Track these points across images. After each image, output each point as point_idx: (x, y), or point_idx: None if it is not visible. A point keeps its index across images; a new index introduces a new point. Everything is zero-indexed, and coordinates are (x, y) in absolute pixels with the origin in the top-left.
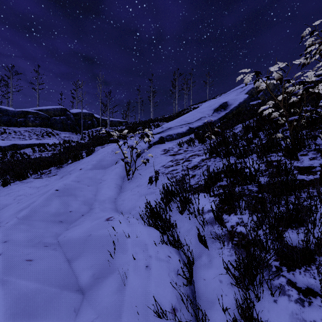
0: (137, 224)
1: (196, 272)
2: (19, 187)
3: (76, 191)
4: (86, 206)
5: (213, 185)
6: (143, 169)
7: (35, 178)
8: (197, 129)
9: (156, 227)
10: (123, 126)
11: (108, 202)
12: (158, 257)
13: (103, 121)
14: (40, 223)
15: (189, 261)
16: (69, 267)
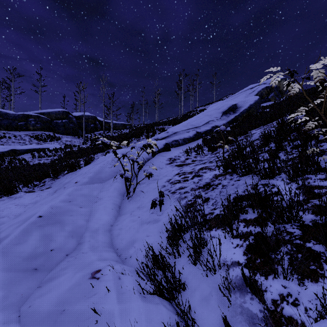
0: (132, 294)
1: None
2: (5, 205)
3: (64, 217)
4: (73, 239)
5: (237, 223)
6: (145, 184)
7: (26, 191)
8: (205, 133)
9: (160, 292)
10: (126, 129)
11: (102, 232)
12: None
13: (107, 124)
14: (5, 275)
15: None
16: None
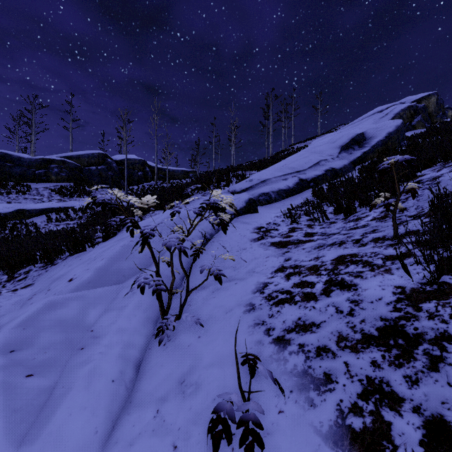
0: None
1: None
2: None
3: None
4: None
5: None
6: (208, 290)
7: None
8: (314, 181)
9: None
10: (189, 177)
11: None
12: None
13: (161, 171)
14: None
15: None
16: None
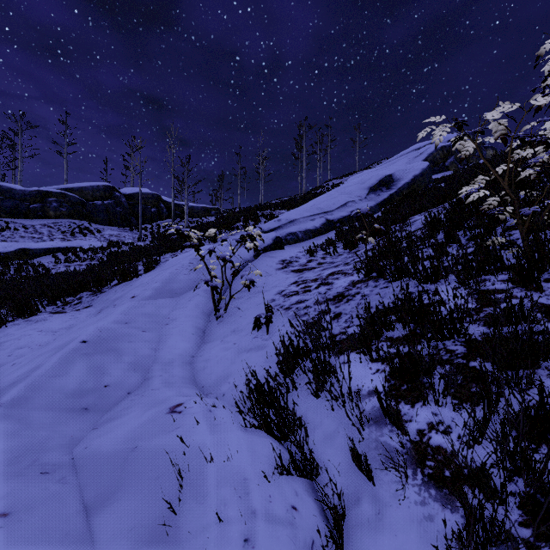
0: (228, 426)
1: (350, 539)
2: (22, 331)
3: (120, 343)
4: (136, 373)
5: (378, 340)
6: (244, 298)
7: (52, 312)
8: (340, 222)
9: (268, 428)
10: (211, 216)
11: (178, 364)
12: (271, 514)
13: (178, 208)
14: (44, 414)
15: (337, 518)
16: (85, 529)
